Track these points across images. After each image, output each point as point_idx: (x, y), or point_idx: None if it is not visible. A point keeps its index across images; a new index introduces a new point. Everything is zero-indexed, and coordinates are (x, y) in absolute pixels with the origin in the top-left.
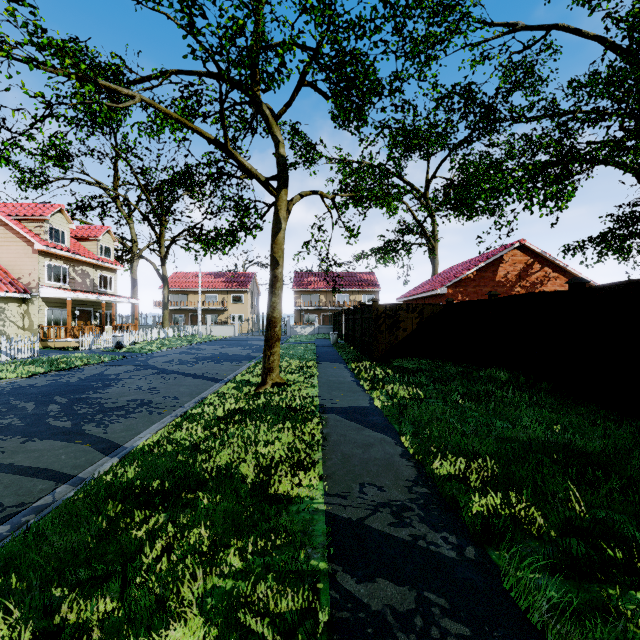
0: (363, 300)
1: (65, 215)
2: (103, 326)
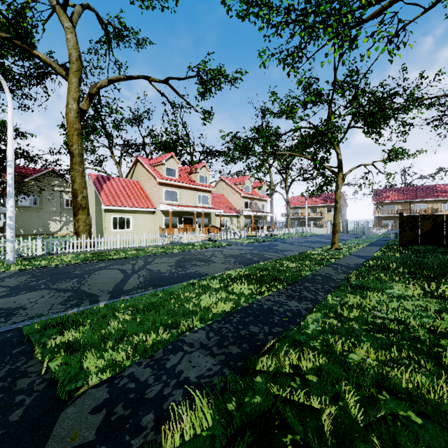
0: (442, 207)
1: (250, 180)
2: (263, 227)
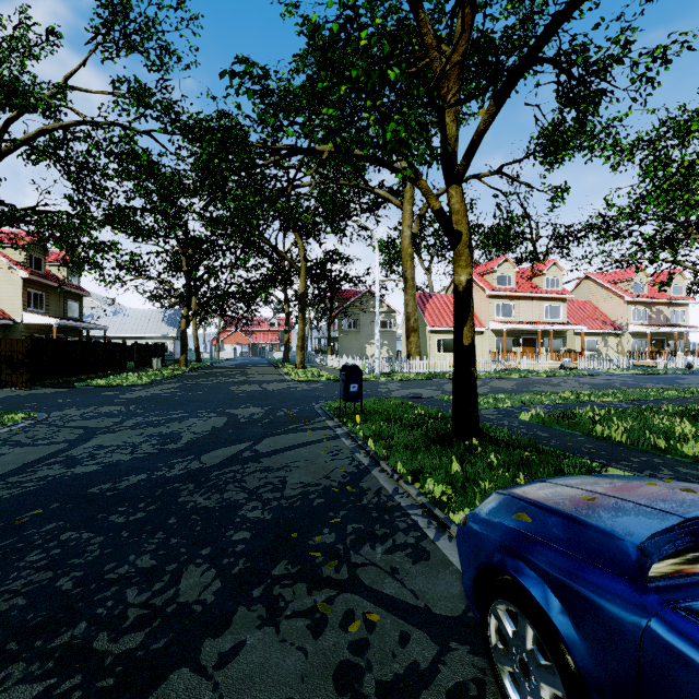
0: None
1: (644, 272)
2: (674, 352)
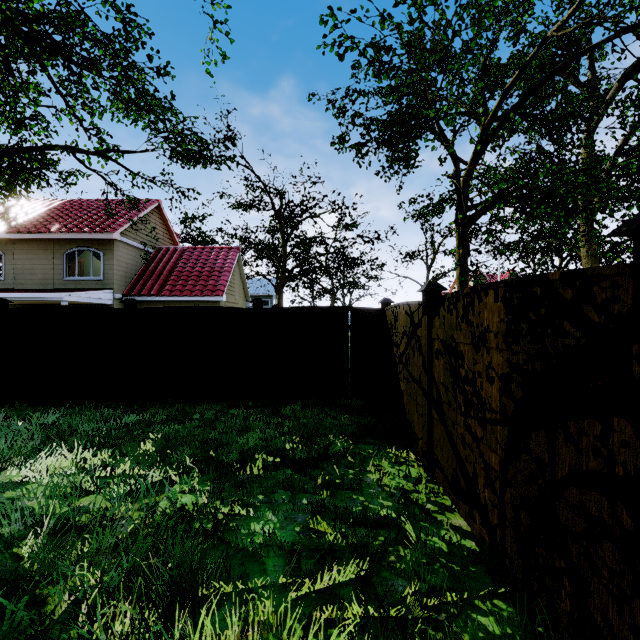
0: None
1: None
2: None
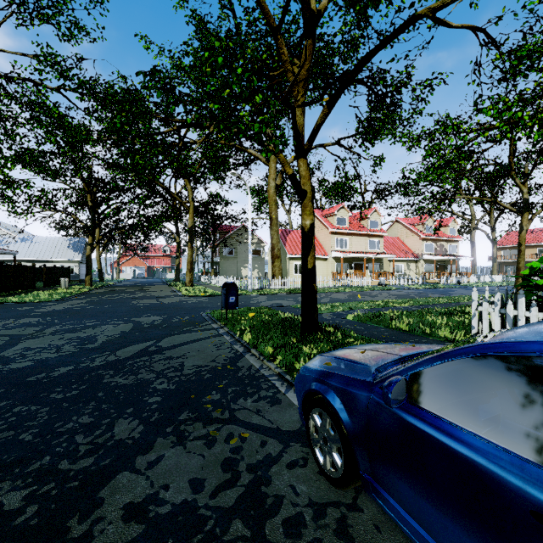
0: None
1: (432, 218)
2: (450, 273)
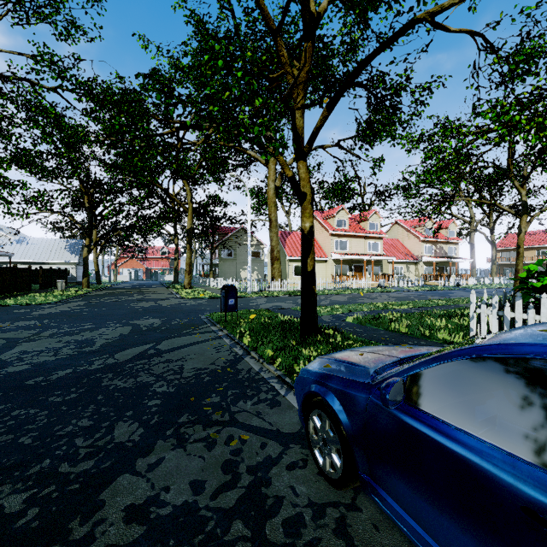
0: None
1: (432, 221)
2: (450, 275)
